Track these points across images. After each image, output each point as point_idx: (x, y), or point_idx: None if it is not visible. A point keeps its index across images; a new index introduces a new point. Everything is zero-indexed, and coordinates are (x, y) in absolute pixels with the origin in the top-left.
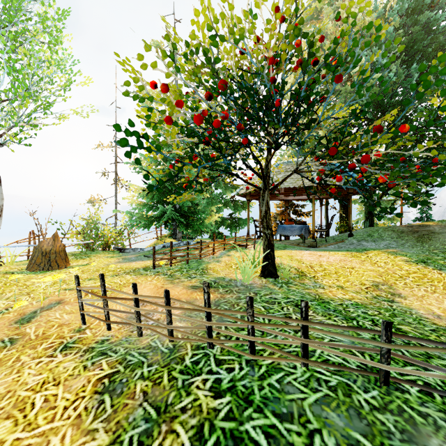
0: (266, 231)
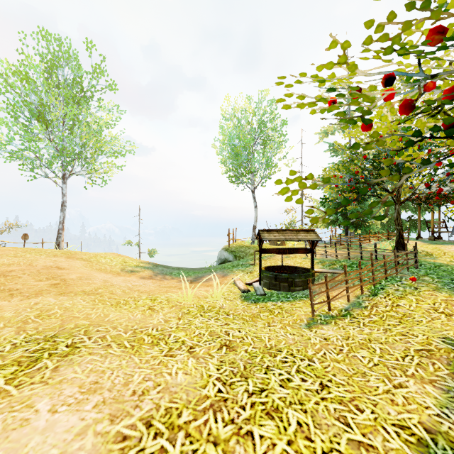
0: (397, 227)
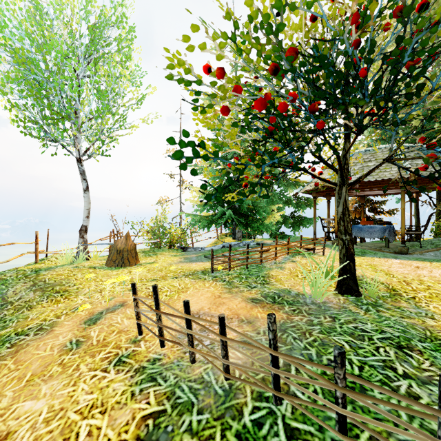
0: (343, 237)
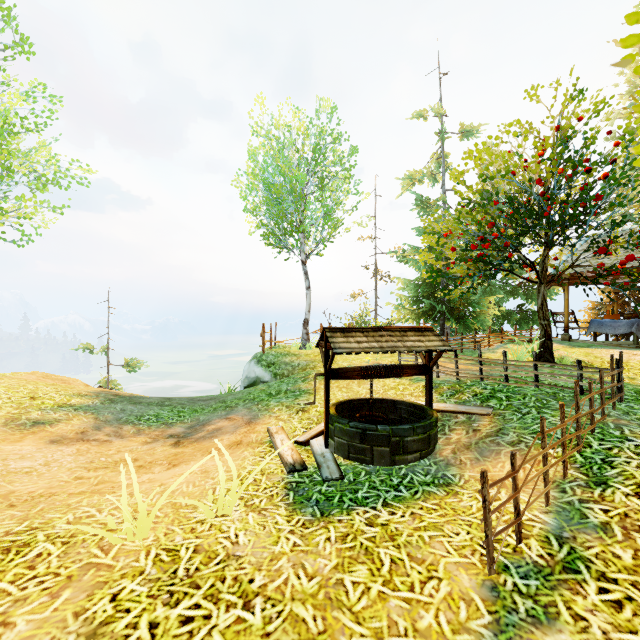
0: (542, 322)
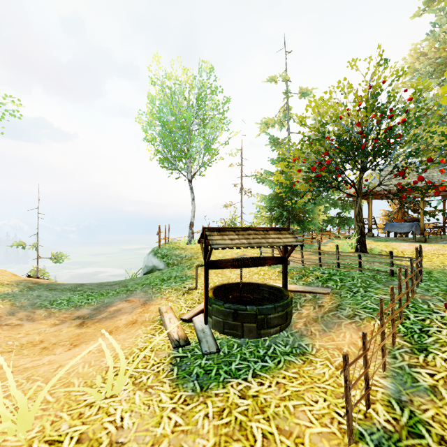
0: (359, 224)
